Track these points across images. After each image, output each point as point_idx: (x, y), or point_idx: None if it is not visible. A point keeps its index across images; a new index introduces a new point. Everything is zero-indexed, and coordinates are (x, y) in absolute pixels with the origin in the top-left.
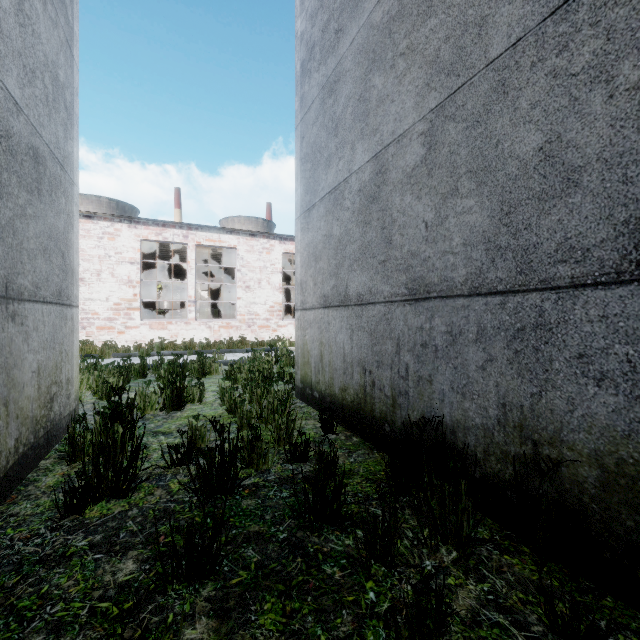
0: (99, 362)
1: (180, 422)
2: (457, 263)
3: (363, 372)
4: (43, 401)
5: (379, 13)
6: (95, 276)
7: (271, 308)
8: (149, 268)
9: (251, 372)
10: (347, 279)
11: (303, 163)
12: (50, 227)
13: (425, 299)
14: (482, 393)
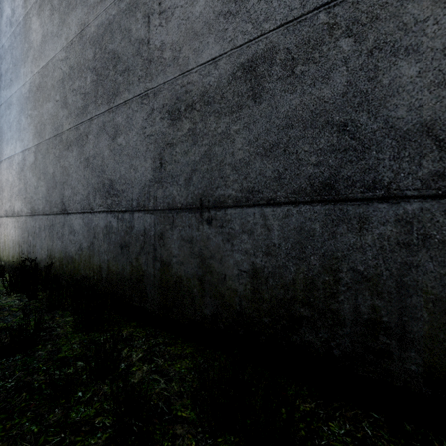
0: None
1: None
2: (41, 203)
3: (19, 247)
4: None
5: (24, 90)
6: None
7: None
8: None
9: None
10: (14, 203)
11: None
12: None
13: (35, 215)
14: (45, 247)
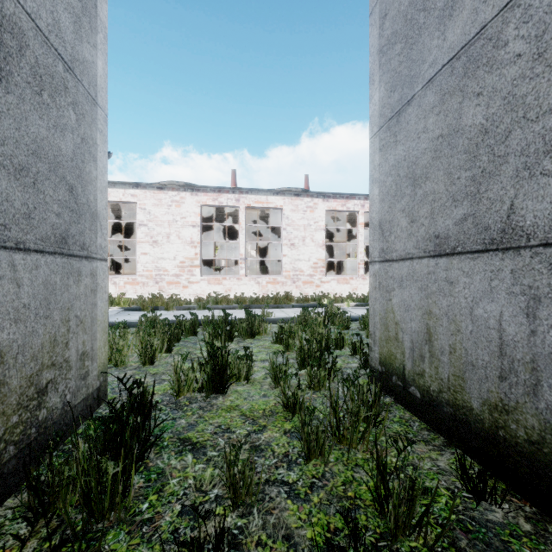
0: (157, 317)
1: (219, 420)
2: None
3: None
4: (15, 401)
5: None
6: (165, 238)
7: (314, 264)
8: (210, 232)
9: (308, 342)
10: (513, 196)
11: (385, 52)
12: (37, 140)
13: None
14: None
